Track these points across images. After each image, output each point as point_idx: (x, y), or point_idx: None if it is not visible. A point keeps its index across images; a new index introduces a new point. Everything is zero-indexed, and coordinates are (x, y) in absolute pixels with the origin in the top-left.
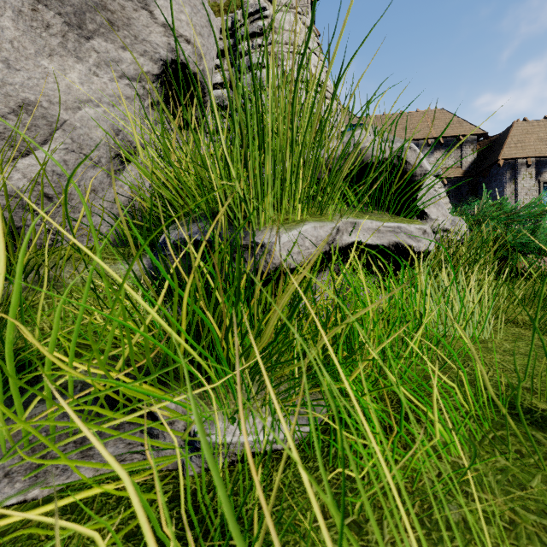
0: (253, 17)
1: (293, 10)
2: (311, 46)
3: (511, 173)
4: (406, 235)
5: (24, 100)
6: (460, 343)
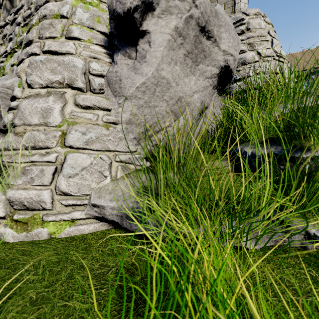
0: (235, 25)
1: (259, 16)
2: (272, 34)
3: None
4: None
5: (179, 96)
6: None
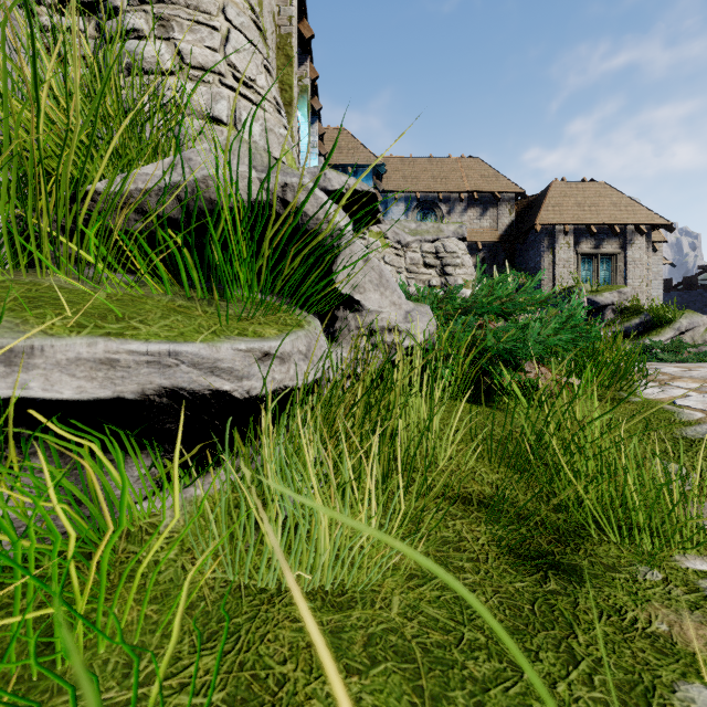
0: None
1: None
2: (235, 19)
3: (549, 240)
4: (200, 369)
5: None
6: (290, 619)
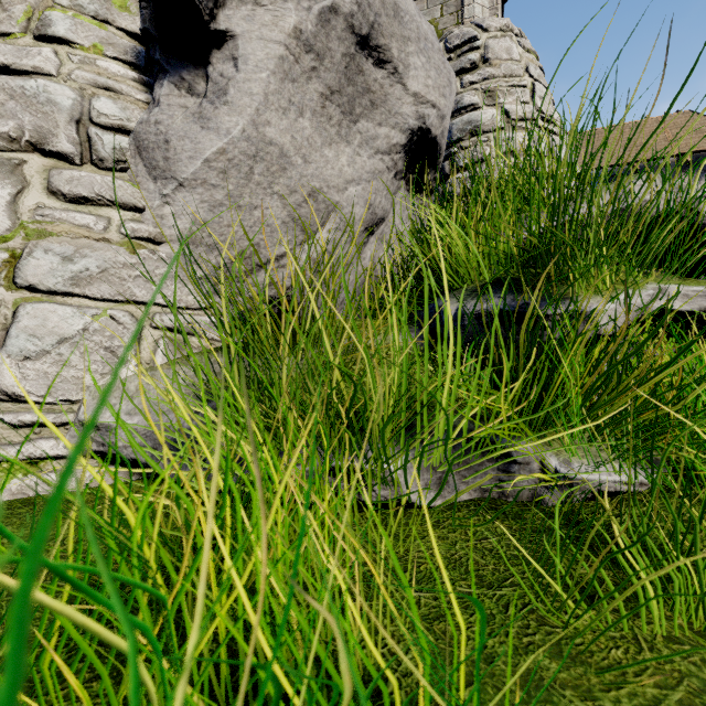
0: (460, 50)
1: (509, 33)
2: (534, 74)
3: None
4: None
5: (312, 188)
6: None
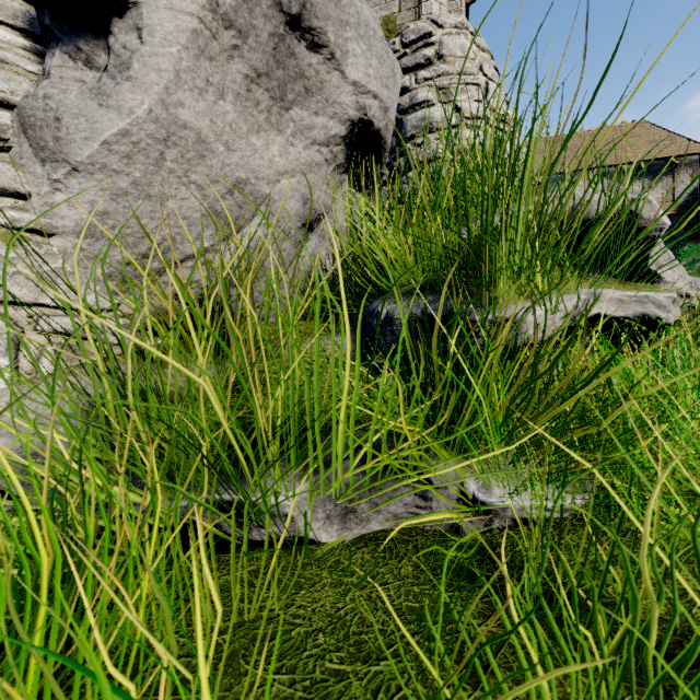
0: (416, 45)
1: (464, 31)
2: (488, 73)
3: None
4: (654, 305)
5: (237, 179)
6: None
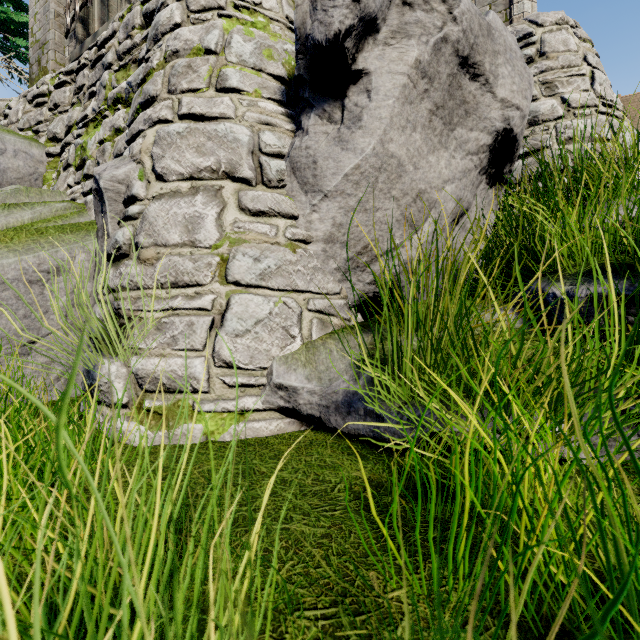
0: None
1: (565, 26)
2: (593, 62)
3: None
4: None
5: (419, 190)
6: None
